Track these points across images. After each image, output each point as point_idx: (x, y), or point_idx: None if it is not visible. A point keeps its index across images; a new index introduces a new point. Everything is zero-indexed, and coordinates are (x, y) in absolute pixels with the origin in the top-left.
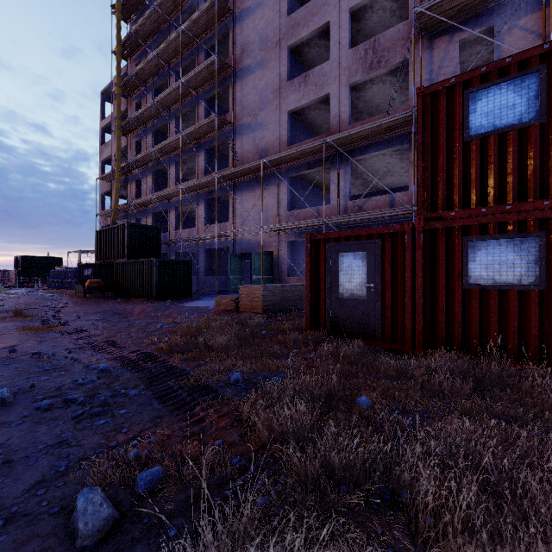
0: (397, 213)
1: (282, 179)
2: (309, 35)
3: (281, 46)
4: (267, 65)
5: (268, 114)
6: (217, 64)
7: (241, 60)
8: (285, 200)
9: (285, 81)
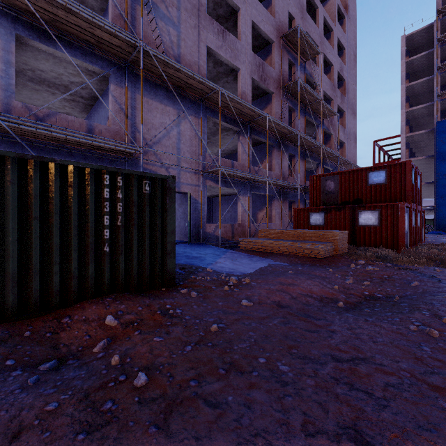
0: (295, 187)
1: (202, 115)
2: None
3: None
4: None
5: (185, 22)
6: None
7: None
8: (205, 140)
9: (205, 10)
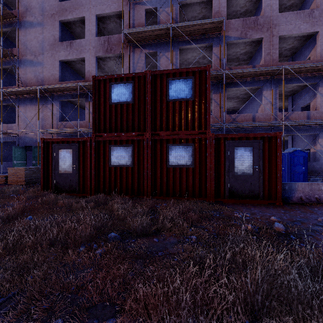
0: None
1: (55, 101)
2: (73, 19)
3: (55, 18)
4: (45, 27)
5: (46, 58)
6: (3, 11)
7: (25, 15)
8: (58, 114)
9: (58, 41)
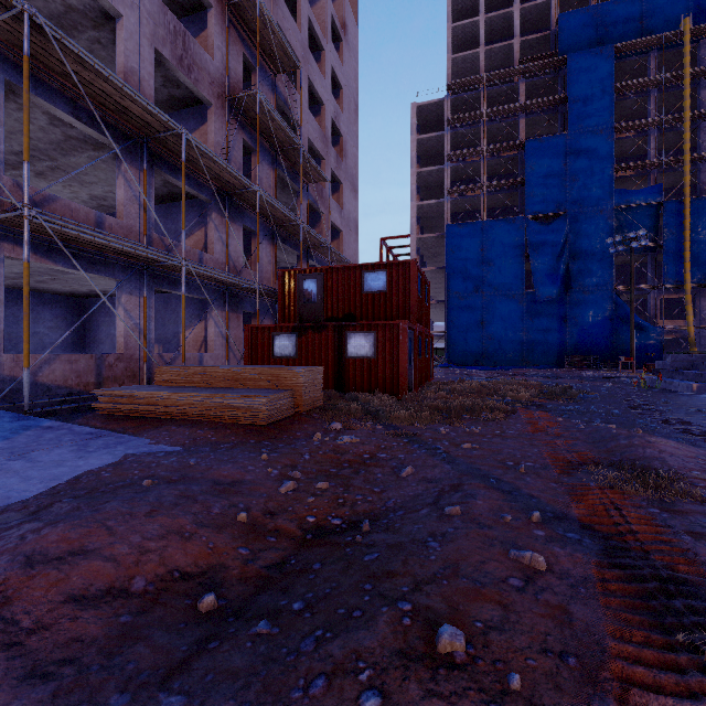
0: (250, 286)
1: None
2: None
3: None
4: None
5: None
6: None
7: None
8: None
9: None
